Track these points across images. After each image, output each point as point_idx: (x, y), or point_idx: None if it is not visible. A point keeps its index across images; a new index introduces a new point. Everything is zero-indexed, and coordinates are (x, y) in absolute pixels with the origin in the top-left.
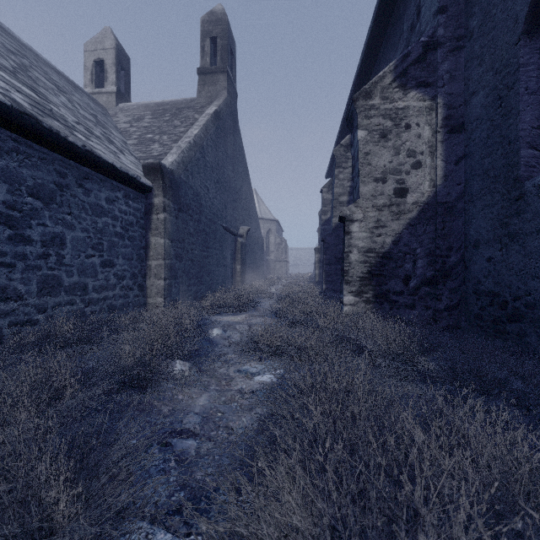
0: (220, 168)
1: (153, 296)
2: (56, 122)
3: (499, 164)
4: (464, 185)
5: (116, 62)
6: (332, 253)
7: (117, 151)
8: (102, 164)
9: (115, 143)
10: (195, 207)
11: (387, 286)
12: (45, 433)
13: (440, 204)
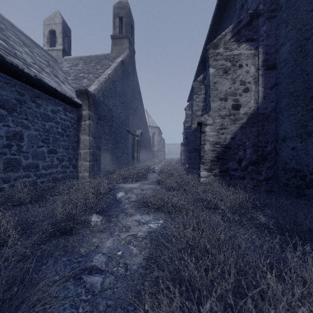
0: (125, 95)
1: (82, 172)
2: (17, 60)
3: (300, 88)
4: (276, 102)
5: (62, 31)
6: (191, 146)
7: (60, 82)
8: (48, 88)
9: (59, 78)
10: (109, 118)
11: (228, 165)
12: None
13: (260, 114)
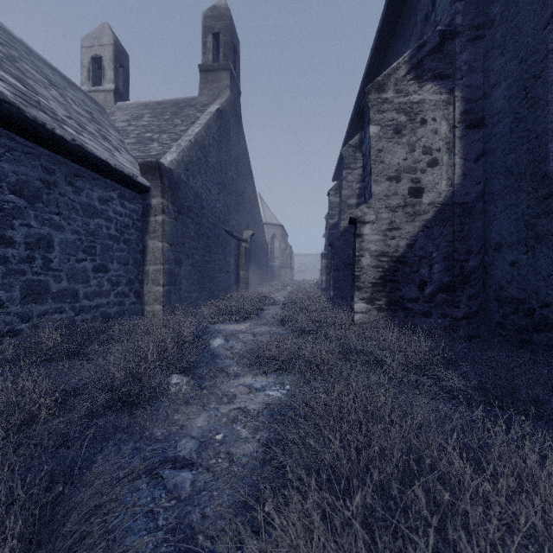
0: (223, 169)
1: (150, 303)
2: (43, 114)
3: (525, 160)
4: (484, 184)
5: (114, 58)
6: (340, 258)
7: (112, 149)
8: (94, 160)
9: (110, 141)
10: (196, 210)
11: (401, 292)
12: (13, 465)
13: (458, 205)
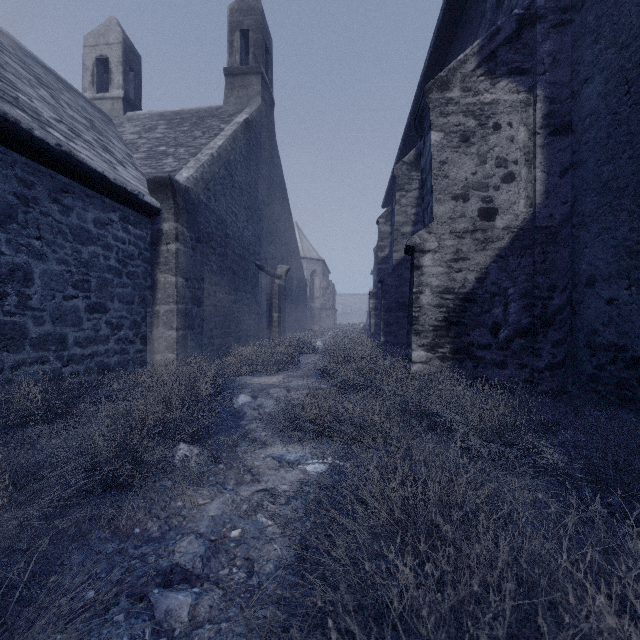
0: (252, 191)
1: (161, 351)
2: (20, 112)
3: (627, 171)
4: (572, 203)
5: (123, 60)
6: (392, 297)
7: (115, 162)
8: (87, 172)
9: (113, 153)
10: (219, 238)
11: (470, 338)
12: None
13: (539, 229)
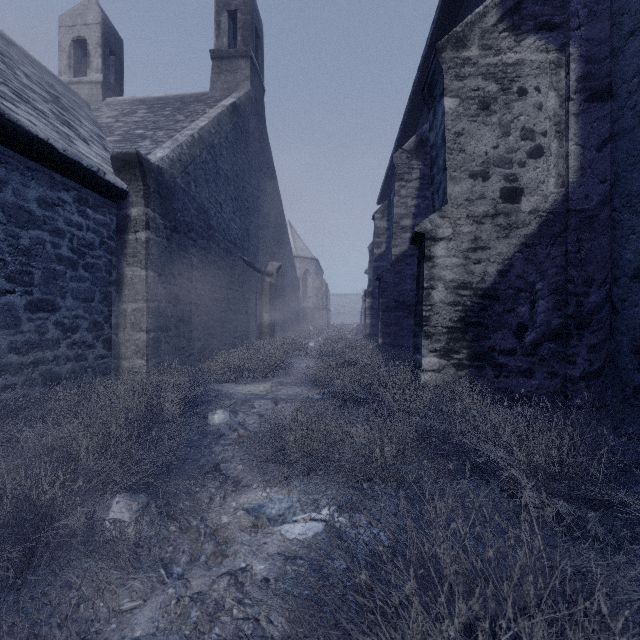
0: (240, 181)
1: (129, 357)
2: None
3: None
4: (612, 182)
5: (102, 42)
6: (390, 296)
7: (74, 136)
8: (25, 137)
9: (76, 129)
10: (200, 229)
11: (490, 341)
12: None
13: (573, 213)
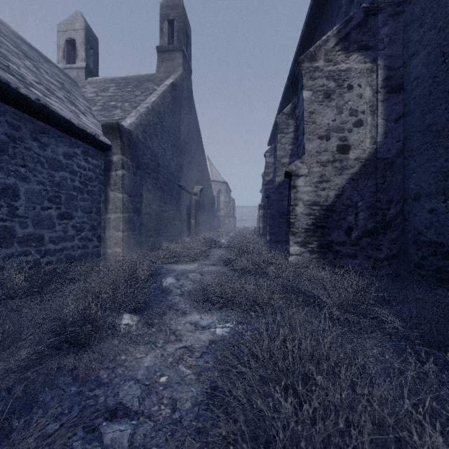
0: (176, 133)
1: (112, 247)
2: (10, 76)
3: (443, 118)
4: (403, 142)
5: (85, 41)
6: (275, 208)
7: (79, 112)
8: (58, 119)
9: (77, 106)
10: (153, 167)
11: (331, 237)
12: None
13: (380, 160)
